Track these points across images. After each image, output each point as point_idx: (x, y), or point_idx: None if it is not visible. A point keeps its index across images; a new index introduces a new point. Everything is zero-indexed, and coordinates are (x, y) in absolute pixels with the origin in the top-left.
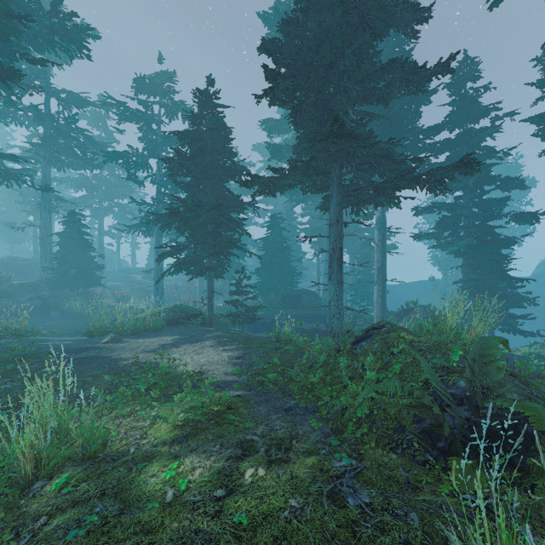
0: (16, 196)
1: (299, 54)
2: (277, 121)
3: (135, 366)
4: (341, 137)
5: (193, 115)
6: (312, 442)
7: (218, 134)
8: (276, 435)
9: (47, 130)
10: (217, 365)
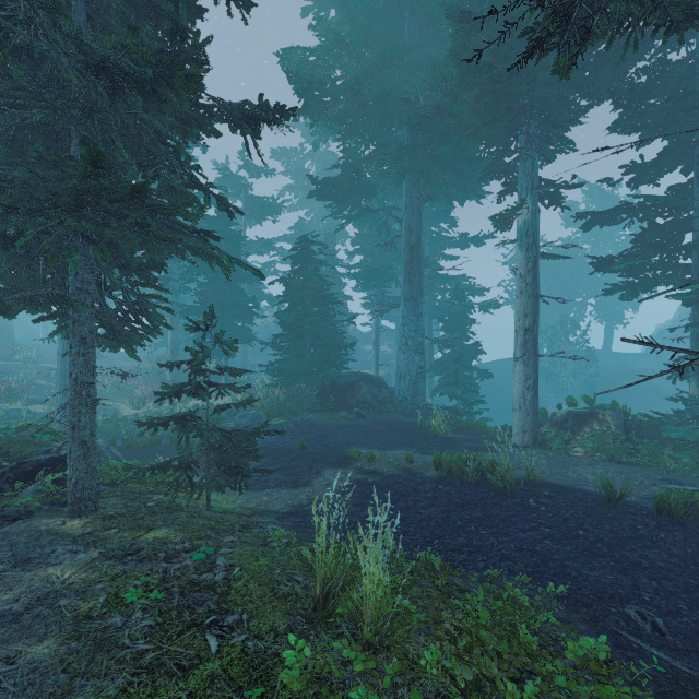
0: None
1: None
2: (311, 53)
3: None
4: None
5: None
6: None
7: None
8: None
9: None
10: None
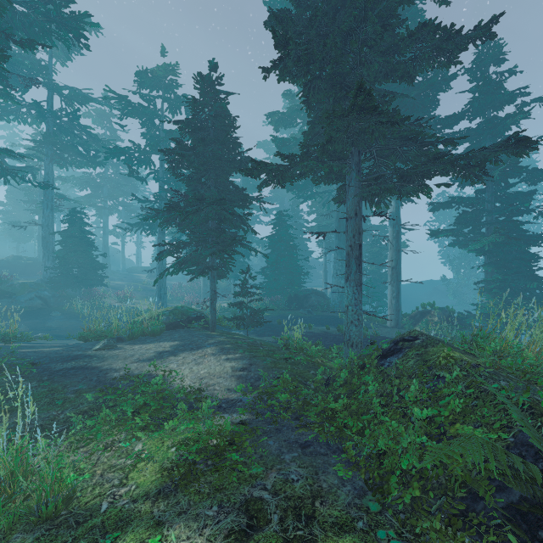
0: (22, 195)
1: (312, 22)
2: (283, 114)
3: (125, 381)
4: (364, 112)
5: (194, 100)
6: (342, 505)
7: (221, 123)
8: (292, 492)
9: (49, 127)
10: (219, 379)
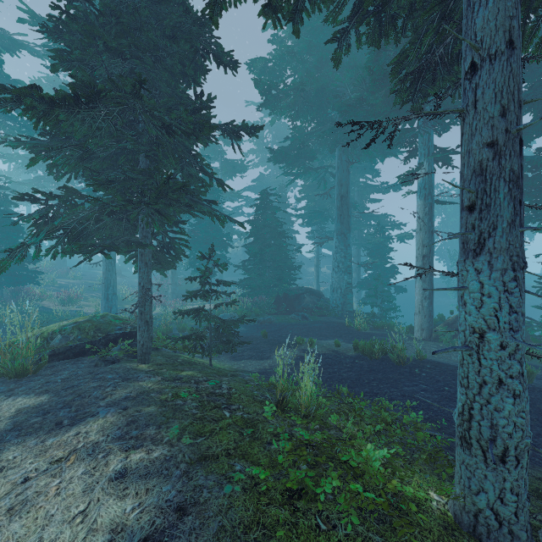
0: None
1: None
2: (269, 61)
3: None
4: None
5: None
6: None
7: None
8: None
9: None
10: None
